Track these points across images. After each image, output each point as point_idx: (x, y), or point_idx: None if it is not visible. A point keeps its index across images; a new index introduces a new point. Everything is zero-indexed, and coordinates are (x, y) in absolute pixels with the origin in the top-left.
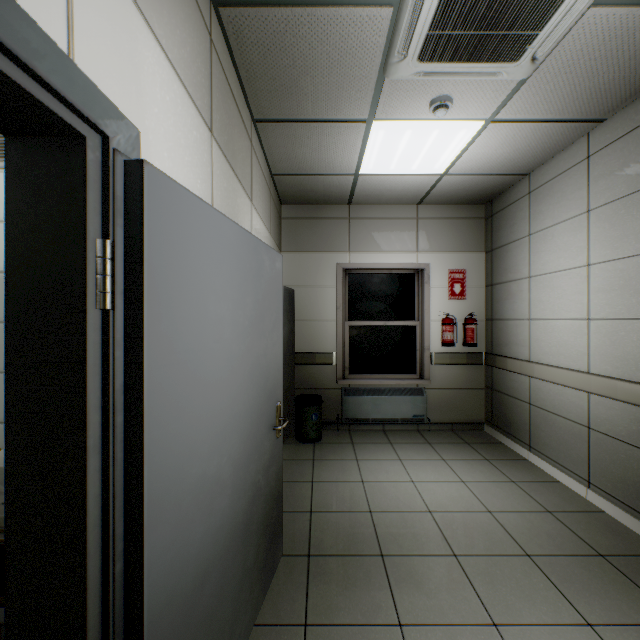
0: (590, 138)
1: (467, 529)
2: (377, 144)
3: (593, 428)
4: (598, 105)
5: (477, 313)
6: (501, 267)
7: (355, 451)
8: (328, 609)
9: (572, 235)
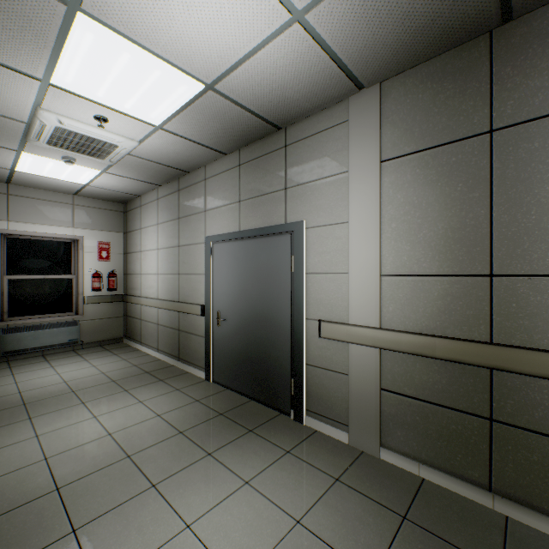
0: (159, 191)
1: (86, 382)
2: (29, 161)
3: (159, 324)
4: (155, 180)
5: (119, 270)
6: (131, 243)
7: (13, 370)
8: None
9: (154, 234)
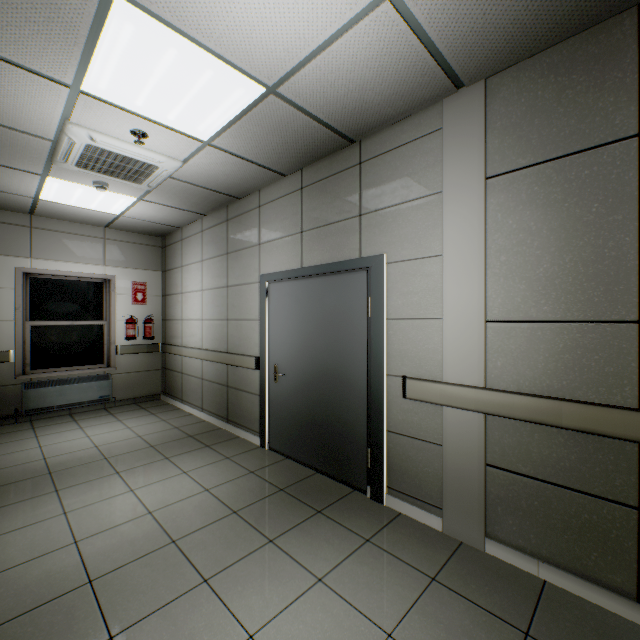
0: (203, 221)
1: (121, 447)
2: (55, 188)
3: (204, 378)
4: (199, 209)
5: (156, 315)
6: (170, 284)
7: (36, 432)
8: (1, 503)
9: (198, 272)
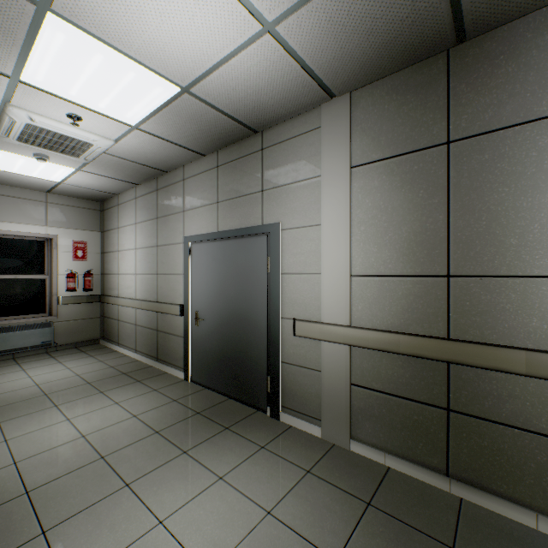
0: (137, 190)
1: (60, 384)
2: None
3: (138, 324)
4: (132, 179)
5: (95, 270)
6: (108, 243)
7: None
8: None
9: (132, 233)
